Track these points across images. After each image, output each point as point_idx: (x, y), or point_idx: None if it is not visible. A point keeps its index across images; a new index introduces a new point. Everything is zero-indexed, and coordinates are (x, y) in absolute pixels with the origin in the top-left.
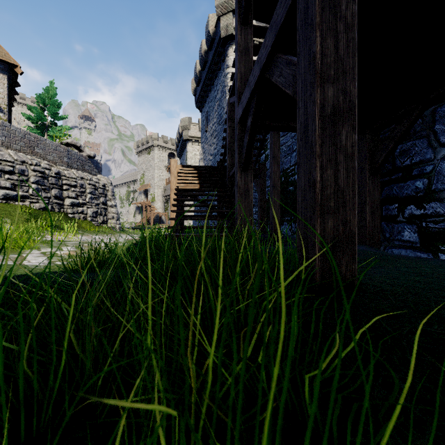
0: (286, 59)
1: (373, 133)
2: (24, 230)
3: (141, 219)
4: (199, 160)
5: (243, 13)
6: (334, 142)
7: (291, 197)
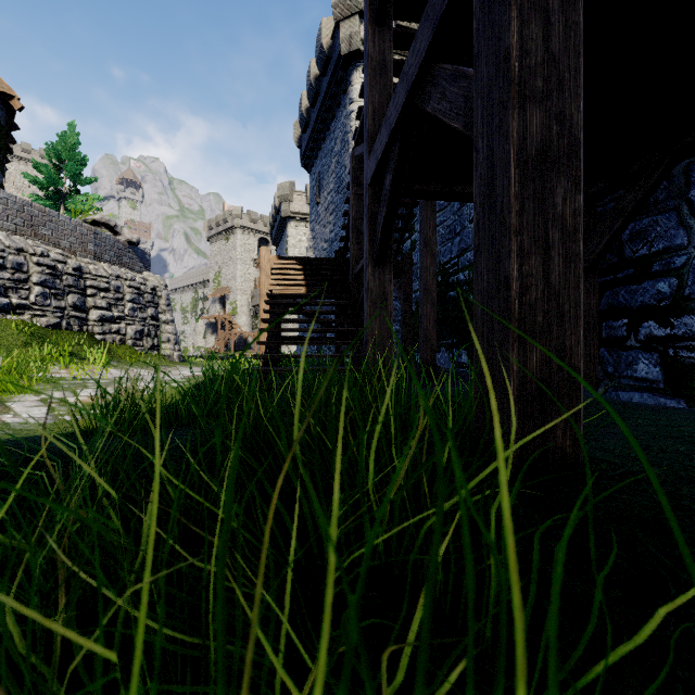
0: (453, 70)
1: (587, 203)
2: (14, 362)
3: (215, 342)
4: (307, 249)
5: (376, 5)
6: (543, 207)
7: (453, 308)
